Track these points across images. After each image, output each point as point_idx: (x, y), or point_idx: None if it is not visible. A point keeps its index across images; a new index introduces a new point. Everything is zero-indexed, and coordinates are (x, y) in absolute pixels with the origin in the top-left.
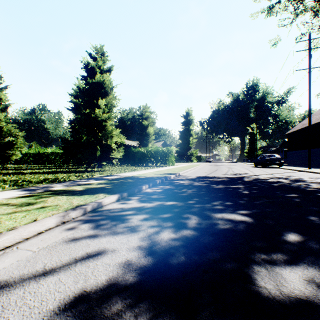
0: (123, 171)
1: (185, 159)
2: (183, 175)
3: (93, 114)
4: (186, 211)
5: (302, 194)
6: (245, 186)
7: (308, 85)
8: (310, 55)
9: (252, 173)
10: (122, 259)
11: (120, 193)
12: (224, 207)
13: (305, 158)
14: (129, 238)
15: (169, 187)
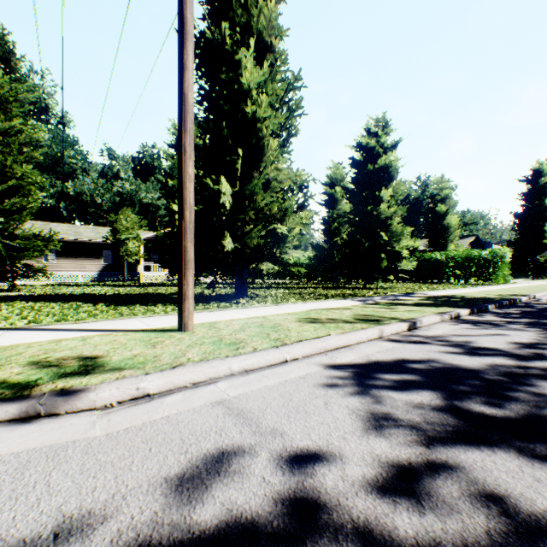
0: (417, 289)
1: (531, 271)
2: (544, 298)
3: (373, 211)
4: None
5: None
6: None
7: None
8: None
9: None
10: (528, 338)
11: (467, 308)
12: None
13: None
14: (522, 333)
15: (529, 310)
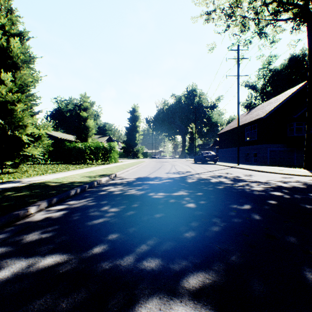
0: (42, 172)
1: (132, 155)
2: (121, 176)
3: None
4: (61, 308)
5: (254, 203)
6: (190, 193)
7: (237, 90)
8: (239, 64)
9: (193, 170)
10: None
11: None
12: (160, 262)
13: (232, 155)
14: None
15: (84, 203)
